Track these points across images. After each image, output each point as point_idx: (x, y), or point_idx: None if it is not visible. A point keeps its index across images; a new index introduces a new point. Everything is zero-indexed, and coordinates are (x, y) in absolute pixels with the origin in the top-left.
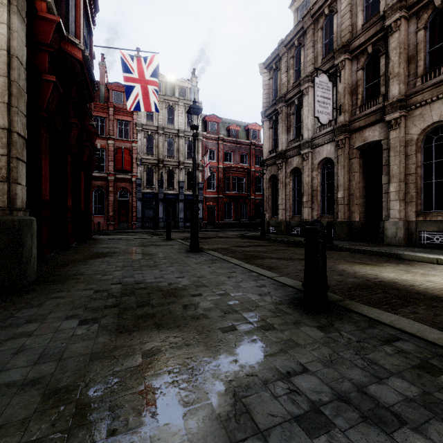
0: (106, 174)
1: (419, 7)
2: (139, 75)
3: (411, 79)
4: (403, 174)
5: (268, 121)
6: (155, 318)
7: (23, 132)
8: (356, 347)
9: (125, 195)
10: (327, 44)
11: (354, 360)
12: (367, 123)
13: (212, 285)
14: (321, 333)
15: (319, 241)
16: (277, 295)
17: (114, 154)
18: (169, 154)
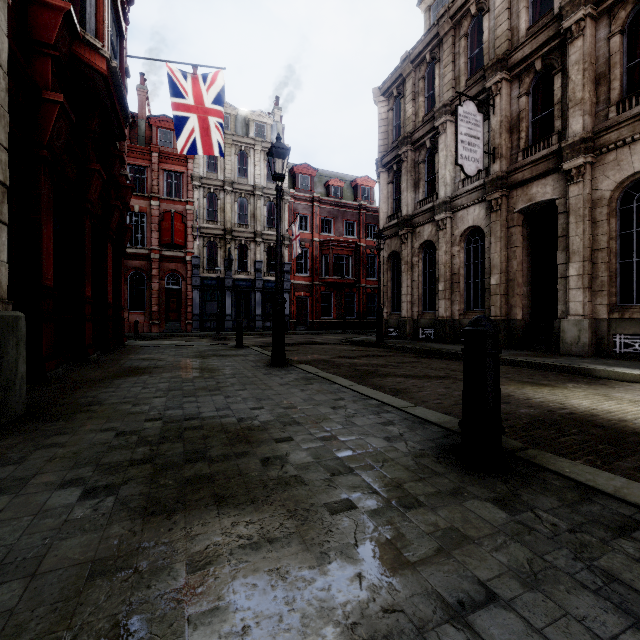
0: (147, 250)
1: (614, 2)
2: (195, 100)
3: (601, 109)
4: (590, 249)
5: (387, 173)
6: (214, 485)
7: (1, 175)
8: (570, 542)
9: (176, 281)
10: (473, 59)
11: (575, 572)
12: (535, 174)
13: (308, 422)
14: (502, 513)
15: (489, 353)
16: (416, 439)
17: (159, 221)
18: (241, 222)
